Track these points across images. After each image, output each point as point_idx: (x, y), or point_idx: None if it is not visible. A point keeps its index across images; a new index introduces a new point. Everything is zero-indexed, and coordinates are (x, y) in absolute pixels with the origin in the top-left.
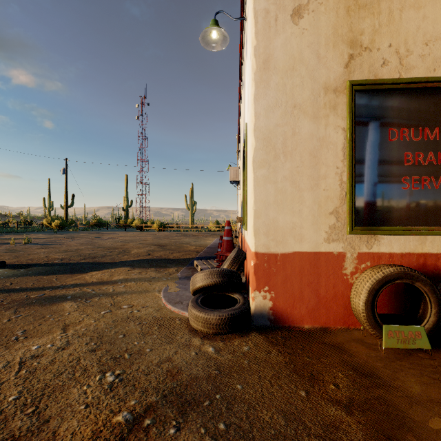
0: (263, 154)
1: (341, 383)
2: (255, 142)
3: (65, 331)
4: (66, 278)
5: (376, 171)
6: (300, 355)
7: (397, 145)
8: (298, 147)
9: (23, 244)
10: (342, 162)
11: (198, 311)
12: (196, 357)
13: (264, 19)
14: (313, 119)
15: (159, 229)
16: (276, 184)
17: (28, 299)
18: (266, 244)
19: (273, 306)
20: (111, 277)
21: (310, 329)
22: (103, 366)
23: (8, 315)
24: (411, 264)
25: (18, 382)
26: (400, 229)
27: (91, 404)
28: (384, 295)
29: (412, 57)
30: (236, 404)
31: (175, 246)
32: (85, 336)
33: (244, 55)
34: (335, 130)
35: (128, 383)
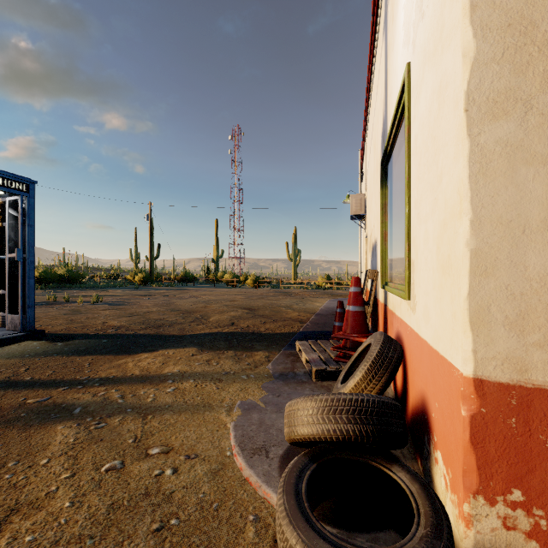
0: (504, 75)
1: None
2: (474, 44)
3: None
4: (103, 363)
5: None
6: None
7: None
8: None
9: (92, 303)
10: None
11: (299, 545)
12: None
13: None
14: None
15: (254, 285)
16: None
17: (19, 408)
18: (514, 356)
19: None
20: (162, 367)
21: None
22: None
23: None
24: None
25: None
26: None
27: None
28: None
29: None
30: None
31: (270, 310)
32: None
33: None
34: None
35: None
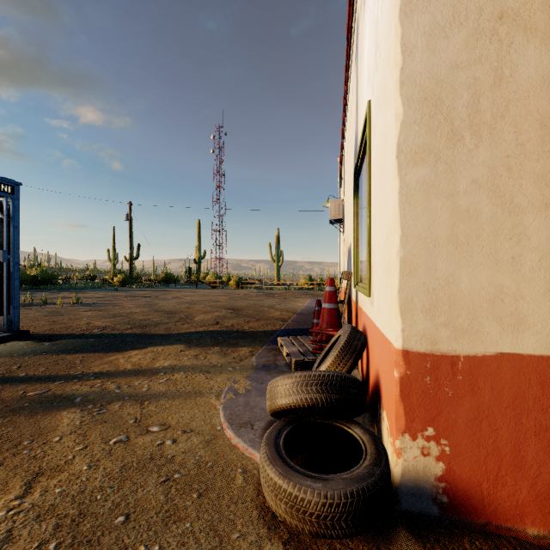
0: (422, 134)
1: None
2: (402, 110)
3: (25, 492)
4: (94, 360)
5: None
6: None
7: None
8: (510, 111)
9: (72, 304)
10: None
11: (277, 475)
12: None
13: None
14: None
15: (237, 286)
16: (454, 198)
17: (21, 399)
18: (429, 333)
19: (447, 474)
20: (153, 362)
21: (544, 542)
22: None
23: None
24: None
25: None
26: None
27: None
28: None
29: None
30: None
31: (253, 310)
32: (50, 516)
33: (360, 1)
34: None
35: None
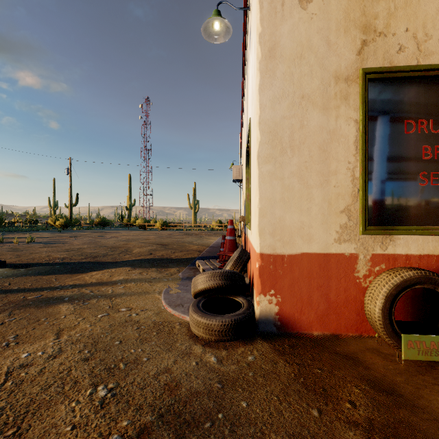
0: (269, 149)
1: (358, 401)
2: (260, 136)
3: (58, 337)
4: (65, 278)
5: (391, 166)
6: (310, 366)
7: (414, 137)
8: (307, 141)
9: (26, 243)
10: (354, 157)
11: (199, 316)
12: (196, 368)
13: (270, 4)
14: (323, 110)
15: (162, 228)
16: (283, 180)
17: (25, 300)
18: (272, 244)
19: (280, 311)
20: (111, 277)
21: (319, 336)
22: (96, 377)
23: (2, 318)
24: (429, 267)
25: (1, 396)
26: (417, 229)
27: (78, 424)
28: (400, 301)
29: (431, 42)
30: (240, 425)
31: (177, 245)
32: (79, 343)
33: (248, 48)
34: (347, 122)
35: (121, 399)
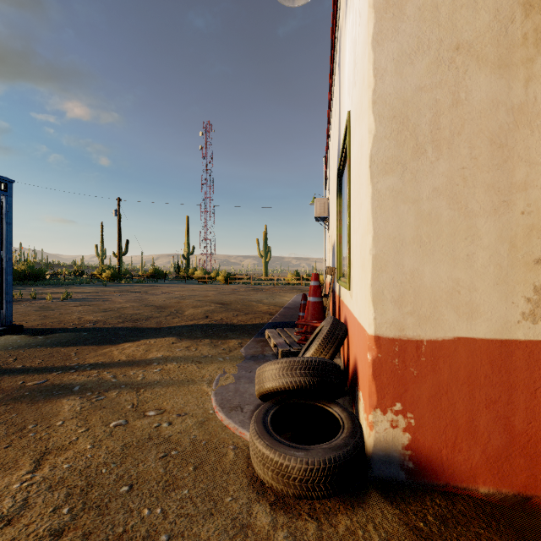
0: (391, 147)
1: None
2: (375, 126)
3: (35, 468)
4: (88, 353)
5: None
6: None
7: None
8: (465, 129)
9: (61, 300)
10: None
11: (265, 447)
12: None
13: None
14: (499, 70)
15: (225, 281)
16: (418, 204)
17: (21, 389)
18: (397, 321)
19: (412, 443)
20: (146, 353)
21: (493, 498)
22: None
23: None
24: None
25: None
26: None
27: None
28: None
29: None
30: None
31: (242, 305)
32: (61, 487)
33: (342, 16)
34: None
35: None
